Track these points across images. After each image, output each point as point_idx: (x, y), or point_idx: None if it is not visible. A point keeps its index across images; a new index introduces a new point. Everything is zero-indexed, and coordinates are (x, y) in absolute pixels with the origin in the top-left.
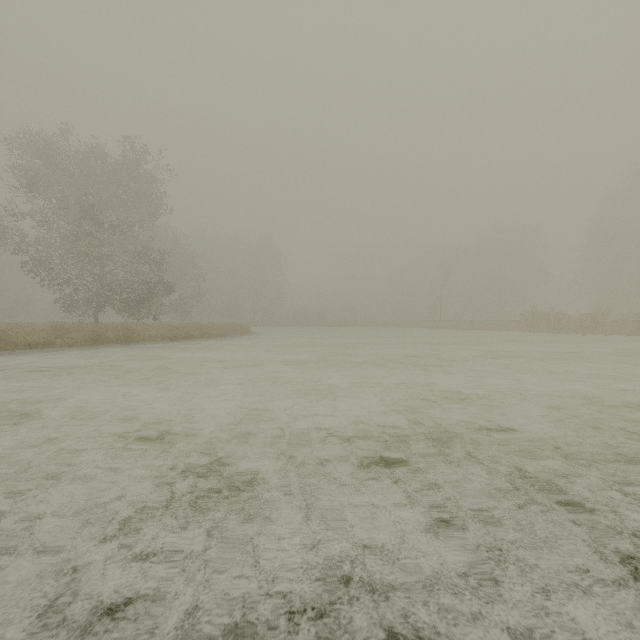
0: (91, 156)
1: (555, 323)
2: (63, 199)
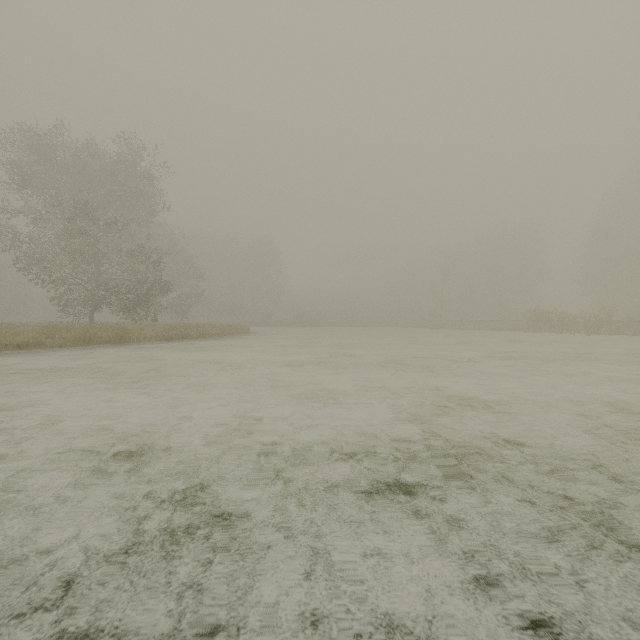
0: (86, 152)
1: (558, 323)
2: (57, 196)
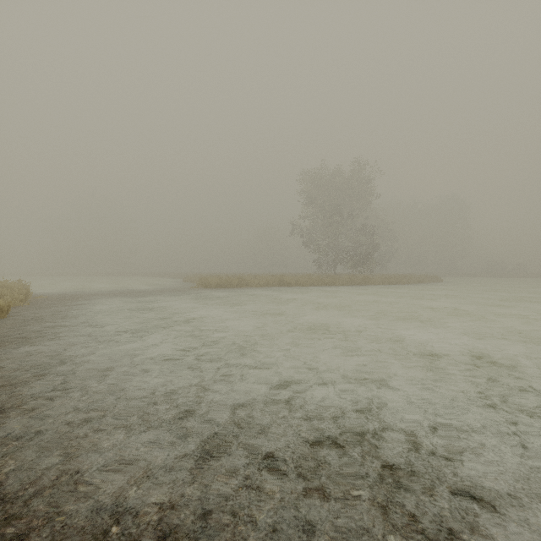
0: (334, 175)
1: None
2: (322, 204)
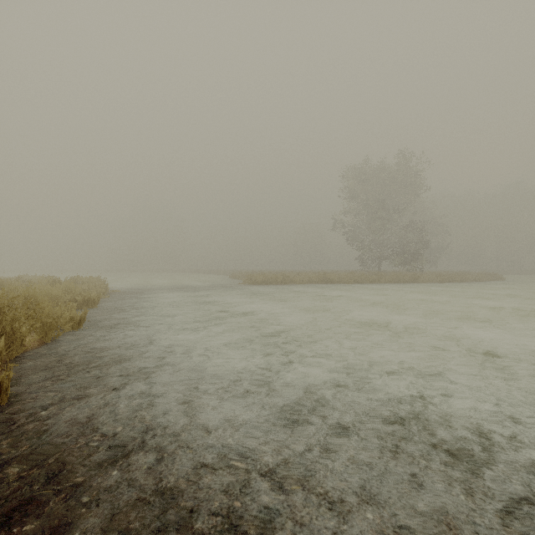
0: (379, 170)
1: None
2: (366, 200)
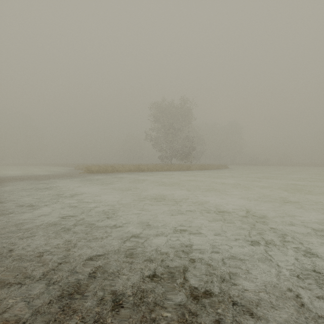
0: (171, 106)
1: None
2: (164, 123)
